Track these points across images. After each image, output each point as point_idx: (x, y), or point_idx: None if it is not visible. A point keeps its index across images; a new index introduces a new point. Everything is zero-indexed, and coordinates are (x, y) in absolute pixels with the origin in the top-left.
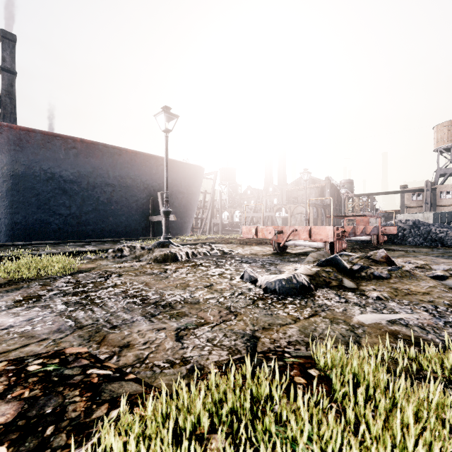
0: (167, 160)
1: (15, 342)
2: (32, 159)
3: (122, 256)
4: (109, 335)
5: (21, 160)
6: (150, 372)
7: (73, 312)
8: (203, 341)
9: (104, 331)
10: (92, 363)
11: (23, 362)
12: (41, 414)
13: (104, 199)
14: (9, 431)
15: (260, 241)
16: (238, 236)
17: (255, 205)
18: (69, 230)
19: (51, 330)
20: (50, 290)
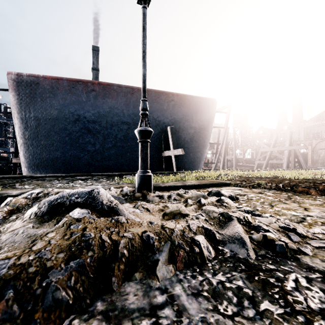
0: (145, 47)
1: None
2: (62, 104)
3: None
4: None
5: (55, 105)
6: None
7: None
8: None
9: None
10: None
11: None
12: None
13: (121, 136)
14: None
15: (323, 187)
16: (265, 174)
17: (275, 138)
18: (96, 164)
19: None
20: None
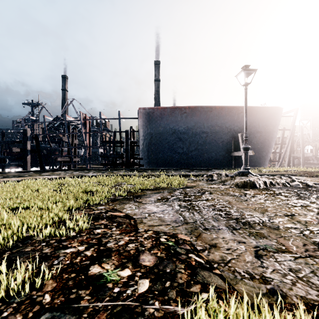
0: (246, 107)
1: (156, 221)
2: (166, 123)
3: (212, 179)
4: (203, 234)
5: (161, 125)
6: (232, 275)
7: (182, 212)
8: (284, 268)
9: (199, 230)
10: (192, 249)
11: (159, 234)
12: (164, 271)
13: (201, 142)
14: (150, 272)
15: None
16: None
17: None
18: (182, 162)
19: (171, 220)
20: (172, 196)
